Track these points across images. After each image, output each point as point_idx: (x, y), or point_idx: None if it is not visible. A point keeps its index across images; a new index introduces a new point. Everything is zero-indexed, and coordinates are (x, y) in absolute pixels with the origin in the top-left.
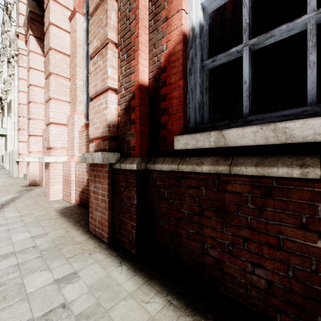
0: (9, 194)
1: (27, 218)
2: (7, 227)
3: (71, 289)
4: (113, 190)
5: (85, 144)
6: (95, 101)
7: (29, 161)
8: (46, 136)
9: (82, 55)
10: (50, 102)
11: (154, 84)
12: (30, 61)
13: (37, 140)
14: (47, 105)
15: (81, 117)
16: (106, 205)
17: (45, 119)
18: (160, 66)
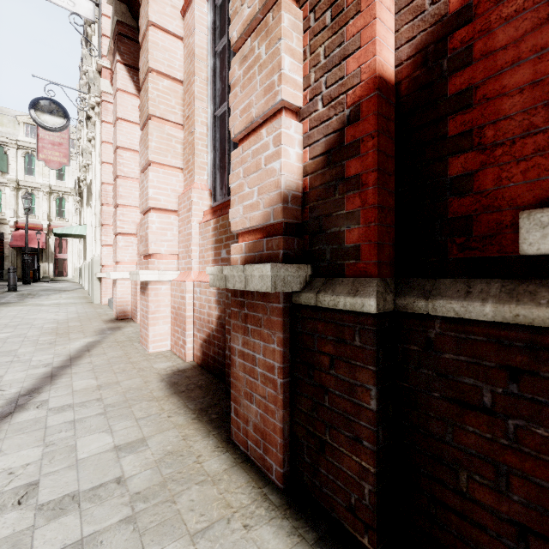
0: (85, 336)
1: (109, 393)
2: (72, 414)
3: None
4: (294, 359)
5: (212, 246)
6: (245, 145)
7: (116, 278)
8: (143, 234)
9: (205, 77)
10: (150, 169)
11: (417, 71)
12: (118, 108)
13: (129, 242)
14: (144, 176)
15: (203, 194)
16: (277, 395)
17: (141, 202)
18: (443, 14)
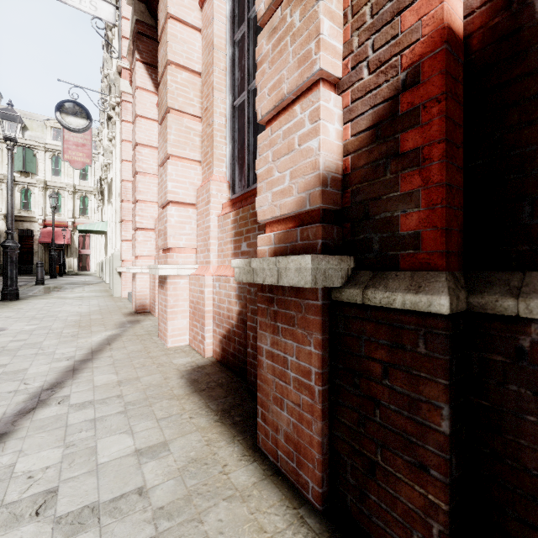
0: (105, 329)
1: (129, 390)
2: (93, 412)
3: None
4: (335, 363)
5: (231, 239)
6: (274, 125)
7: (136, 273)
8: (162, 228)
9: (223, 67)
10: (169, 162)
11: (496, 18)
12: (137, 105)
13: (147, 237)
14: (163, 169)
15: (222, 187)
16: (314, 404)
17: (159, 196)
18: None
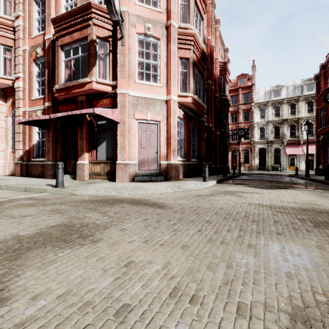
0: None
1: None
2: None
3: (14, 177)
4: (21, 167)
5: (12, 157)
6: (17, 150)
7: None
8: None
9: (10, 129)
10: None
11: (29, 150)
12: None
13: None
14: None
15: (10, 149)
16: (20, 170)
17: None
18: (30, 147)
